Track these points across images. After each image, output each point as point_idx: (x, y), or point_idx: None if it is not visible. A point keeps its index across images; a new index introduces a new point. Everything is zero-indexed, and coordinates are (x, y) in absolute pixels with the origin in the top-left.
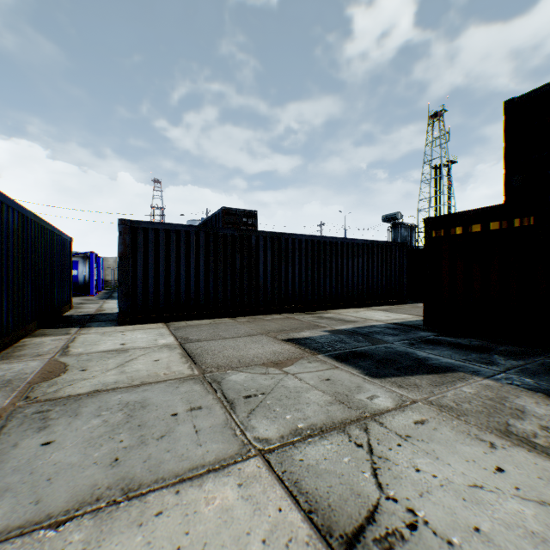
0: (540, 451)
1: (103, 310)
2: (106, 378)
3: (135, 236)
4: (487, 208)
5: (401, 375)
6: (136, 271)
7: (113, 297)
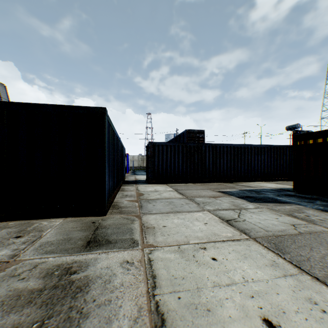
0: (296, 218)
1: (137, 179)
2: (157, 196)
3: (154, 148)
4: (325, 130)
5: (263, 203)
6: (154, 163)
7: (136, 174)
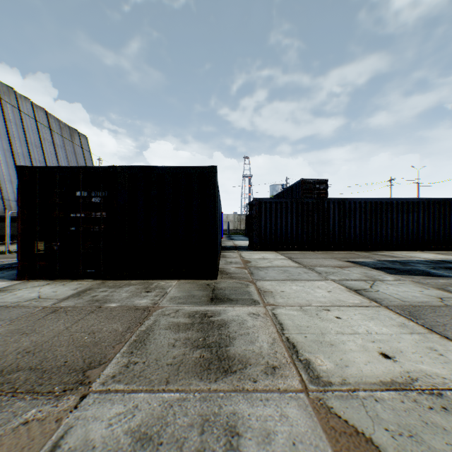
0: (448, 292)
1: (237, 245)
2: (267, 264)
3: (260, 206)
4: None
5: (407, 275)
6: (260, 224)
7: (233, 239)
